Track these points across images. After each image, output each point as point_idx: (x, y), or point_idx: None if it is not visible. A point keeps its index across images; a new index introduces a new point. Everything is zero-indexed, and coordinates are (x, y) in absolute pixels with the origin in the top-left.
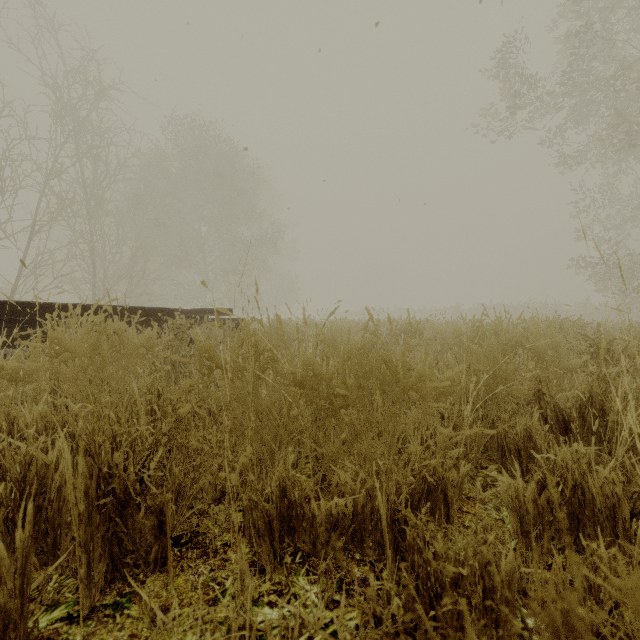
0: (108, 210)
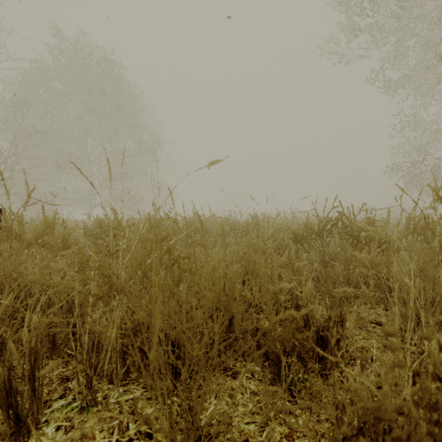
0: None
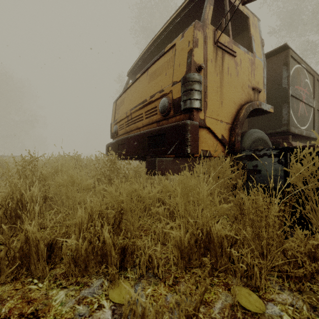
0: None
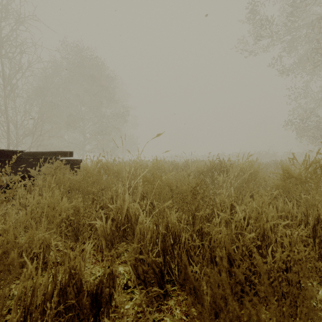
0: (18, 93)
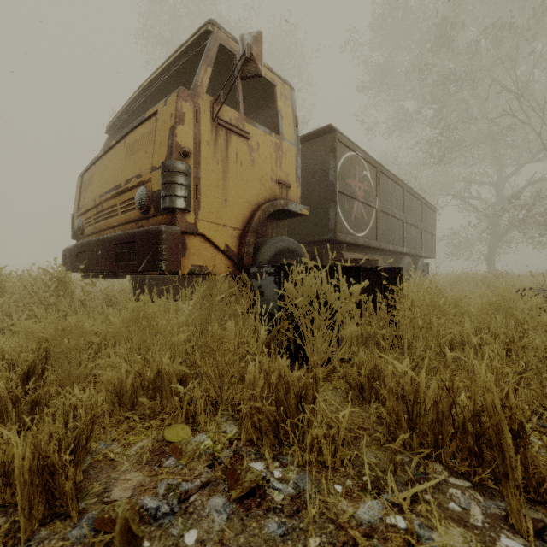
0: None
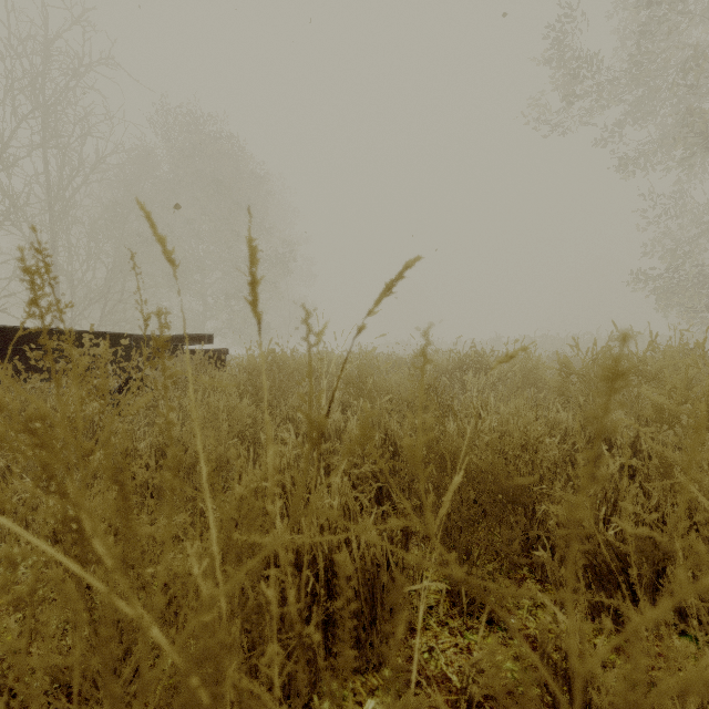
0: (76, 217)
